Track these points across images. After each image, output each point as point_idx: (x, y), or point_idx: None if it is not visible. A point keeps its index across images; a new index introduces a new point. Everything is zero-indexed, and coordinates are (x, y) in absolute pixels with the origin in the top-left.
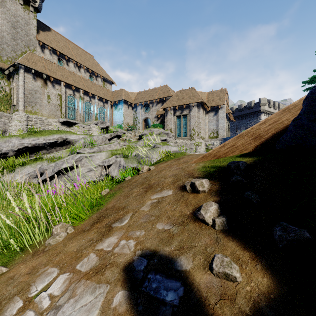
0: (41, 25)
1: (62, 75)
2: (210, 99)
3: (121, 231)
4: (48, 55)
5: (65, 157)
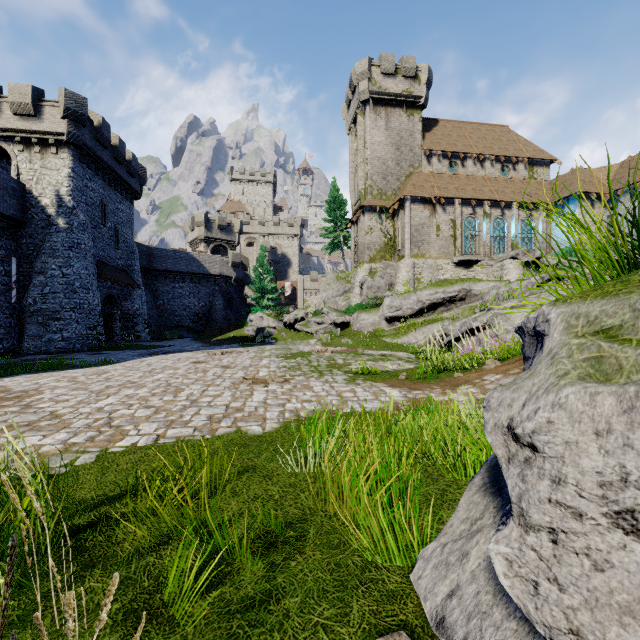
0: (426, 124)
1: (456, 188)
2: None
3: None
4: (435, 164)
5: (473, 315)
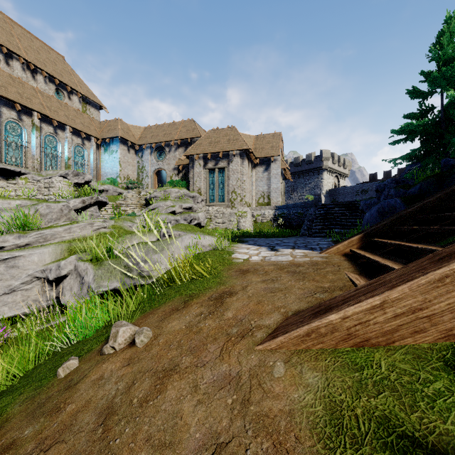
0: None
1: None
2: (259, 147)
3: None
4: None
5: None
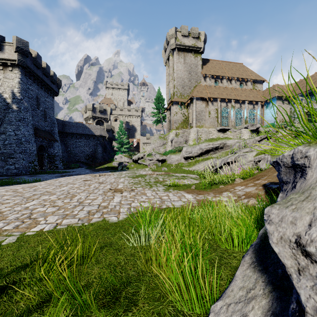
0: (203, 61)
1: (218, 93)
2: None
3: (262, 179)
4: (208, 81)
5: (227, 155)
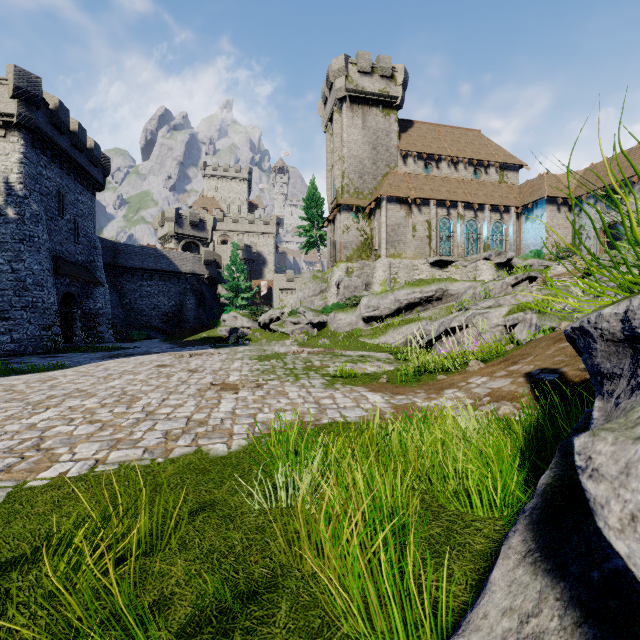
0: (402, 125)
1: (431, 189)
2: None
3: (524, 363)
4: (411, 165)
5: (450, 314)
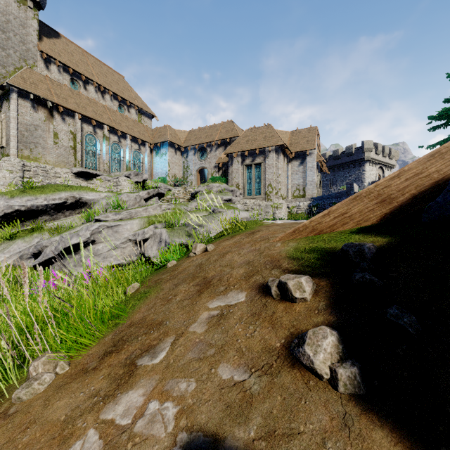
0: (46, 29)
1: (77, 103)
2: (294, 142)
3: (151, 378)
4: (55, 73)
5: (77, 226)
